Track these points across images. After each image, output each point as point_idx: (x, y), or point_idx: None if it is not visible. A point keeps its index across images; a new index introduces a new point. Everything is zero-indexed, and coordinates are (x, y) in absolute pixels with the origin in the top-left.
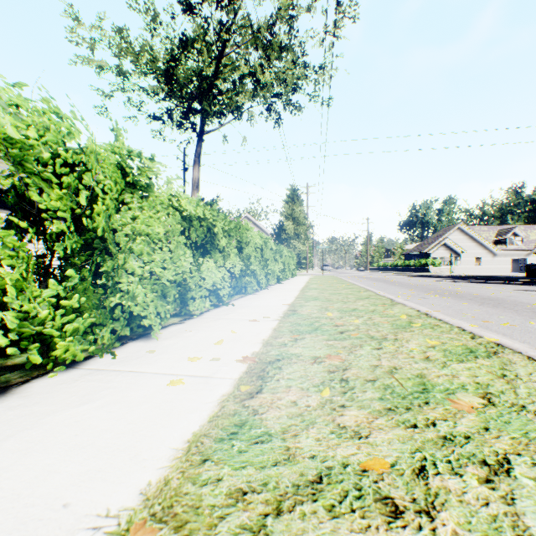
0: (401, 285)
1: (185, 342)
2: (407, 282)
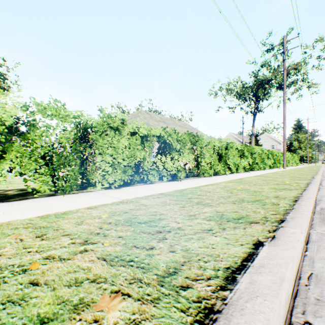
0: None
1: None
2: None
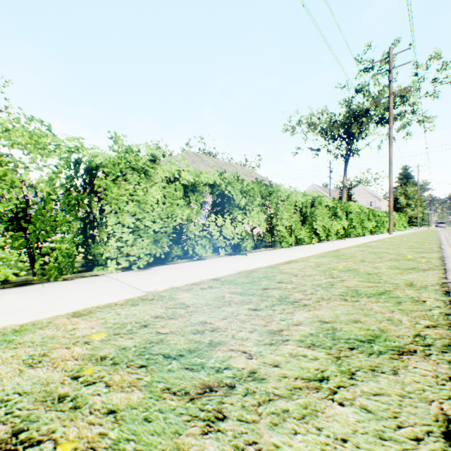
0: None
1: None
2: None
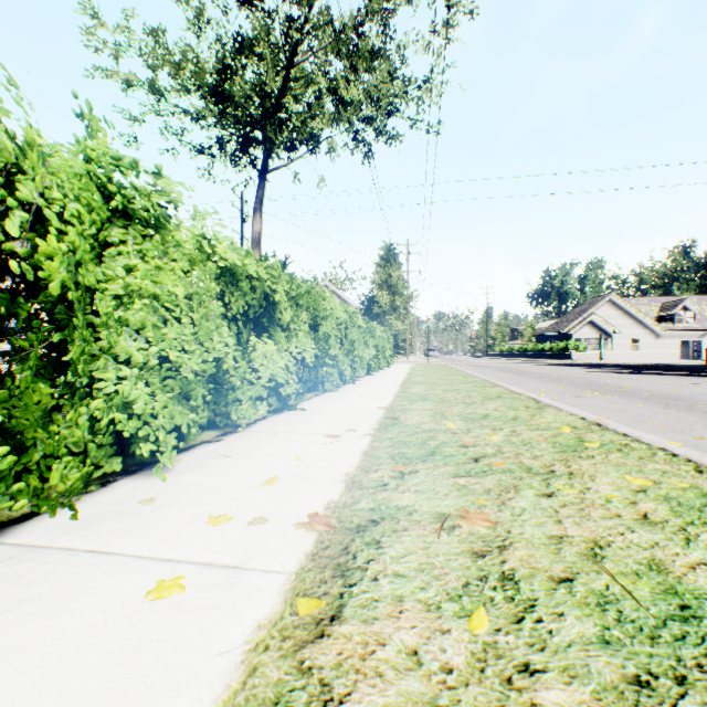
0: (539, 377)
1: (213, 480)
2: (545, 373)
